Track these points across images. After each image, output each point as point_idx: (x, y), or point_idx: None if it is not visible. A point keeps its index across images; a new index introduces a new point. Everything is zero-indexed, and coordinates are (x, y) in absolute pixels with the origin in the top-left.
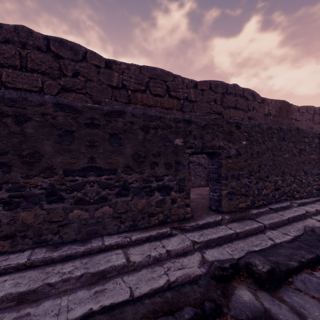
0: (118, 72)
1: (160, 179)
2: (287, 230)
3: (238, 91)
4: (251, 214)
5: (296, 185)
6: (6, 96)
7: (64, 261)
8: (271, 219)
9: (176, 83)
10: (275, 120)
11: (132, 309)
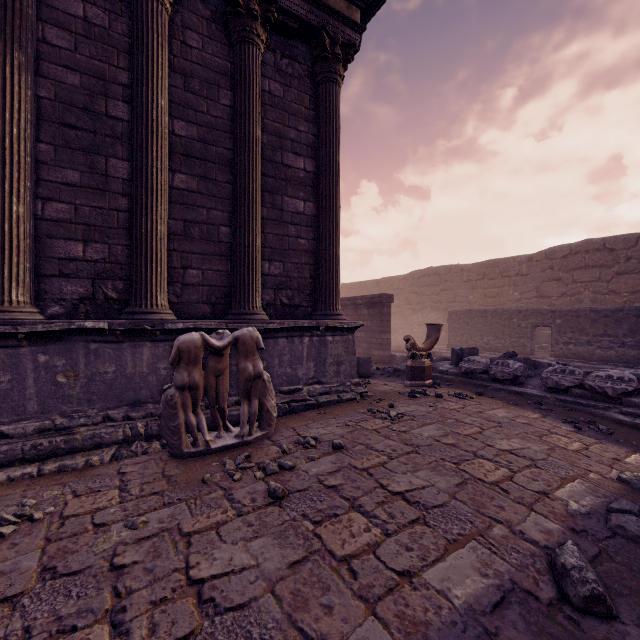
0: None
1: None
2: None
3: None
4: None
5: None
6: (573, 310)
7: (590, 364)
8: None
9: None
10: None
11: None
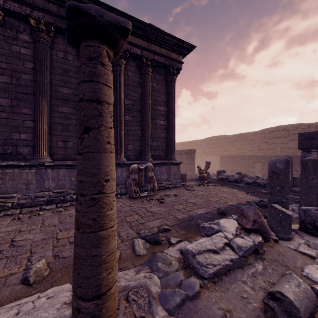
0: (314, 128)
1: (296, 168)
2: None
3: None
4: None
5: None
6: (269, 156)
7: None
8: None
9: None
10: None
11: None
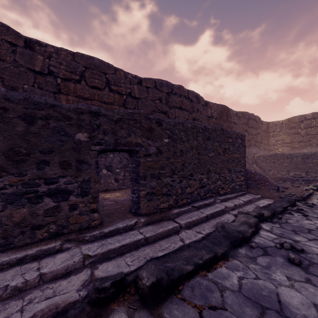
0: (43, 55)
1: (52, 181)
2: (202, 228)
3: (183, 92)
4: (171, 214)
5: (221, 182)
6: None
7: None
8: (190, 217)
9: (118, 77)
10: (217, 122)
11: None
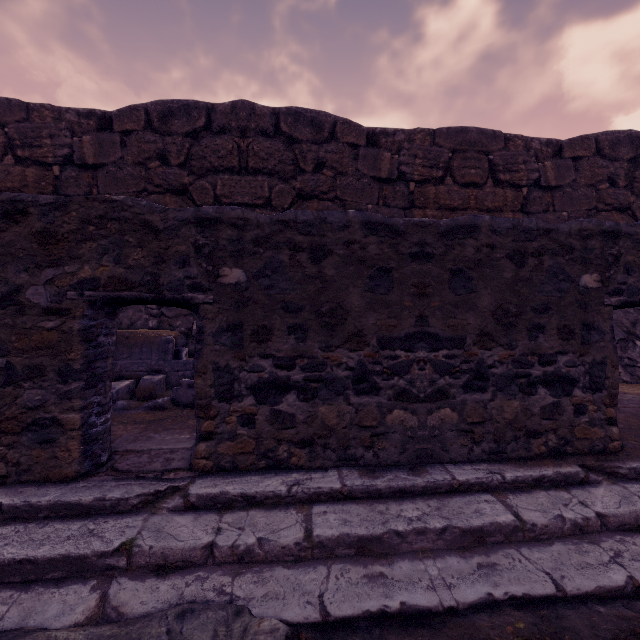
0: (391, 150)
1: (548, 360)
2: None
3: None
4: None
5: None
6: (299, 218)
7: (397, 498)
8: None
9: (512, 153)
10: None
11: (578, 616)
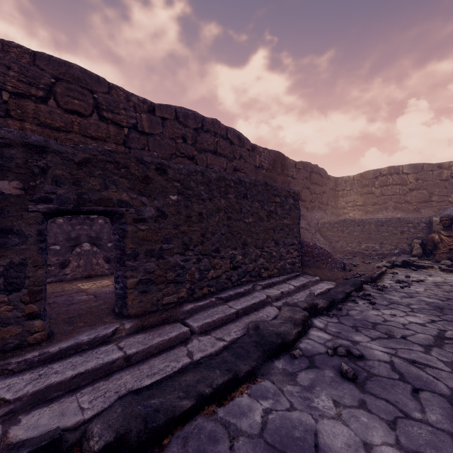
0: None
1: None
2: (227, 331)
3: (219, 130)
4: (181, 313)
5: (264, 260)
6: None
7: None
8: (211, 316)
9: (114, 99)
10: (268, 175)
11: None
